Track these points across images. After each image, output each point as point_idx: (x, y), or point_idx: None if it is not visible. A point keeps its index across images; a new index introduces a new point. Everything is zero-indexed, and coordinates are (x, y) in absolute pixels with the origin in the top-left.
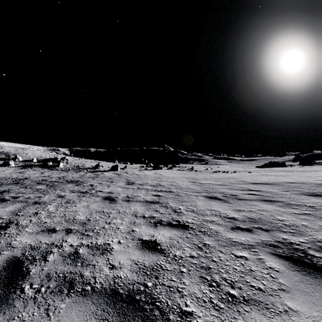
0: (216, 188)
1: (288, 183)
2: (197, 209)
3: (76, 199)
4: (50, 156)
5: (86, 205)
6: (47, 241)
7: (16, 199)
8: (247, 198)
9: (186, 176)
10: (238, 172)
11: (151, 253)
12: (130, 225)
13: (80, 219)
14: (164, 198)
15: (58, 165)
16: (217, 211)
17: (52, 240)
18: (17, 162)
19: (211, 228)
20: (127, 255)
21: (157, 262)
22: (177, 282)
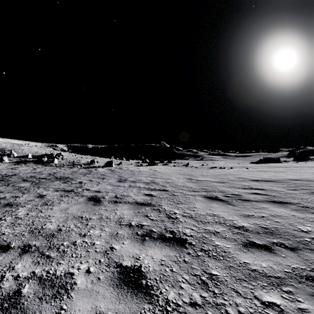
0: (214, 186)
1: (292, 180)
2: (196, 214)
3: (56, 200)
4: (46, 152)
5: (65, 207)
6: None
7: None
8: (252, 199)
9: (182, 173)
10: (235, 168)
11: (130, 296)
12: (110, 238)
13: (49, 229)
14: (157, 198)
15: (53, 161)
16: (221, 216)
17: None
18: (12, 158)
19: (216, 245)
20: (92, 301)
21: None
22: None
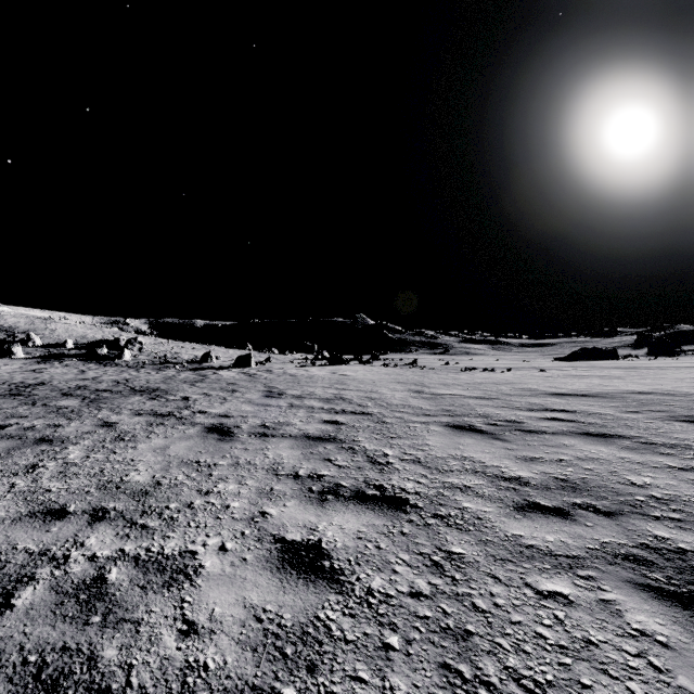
0: (469, 405)
1: (634, 394)
2: (429, 456)
3: (140, 431)
4: (104, 336)
5: (161, 445)
6: (31, 545)
7: (0, 431)
8: (545, 430)
9: (401, 379)
10: (517, 370)
11: (303, 584)
12: (259, 497)
13: (137, 482)
14: (350, 429)
15: (120, 355)
16: (477, 460)
17: (45, 542)
18: (32, 348)
19: (463, 508)
20: (237, 590)
21: (318, 614)
22: (373, 686)
